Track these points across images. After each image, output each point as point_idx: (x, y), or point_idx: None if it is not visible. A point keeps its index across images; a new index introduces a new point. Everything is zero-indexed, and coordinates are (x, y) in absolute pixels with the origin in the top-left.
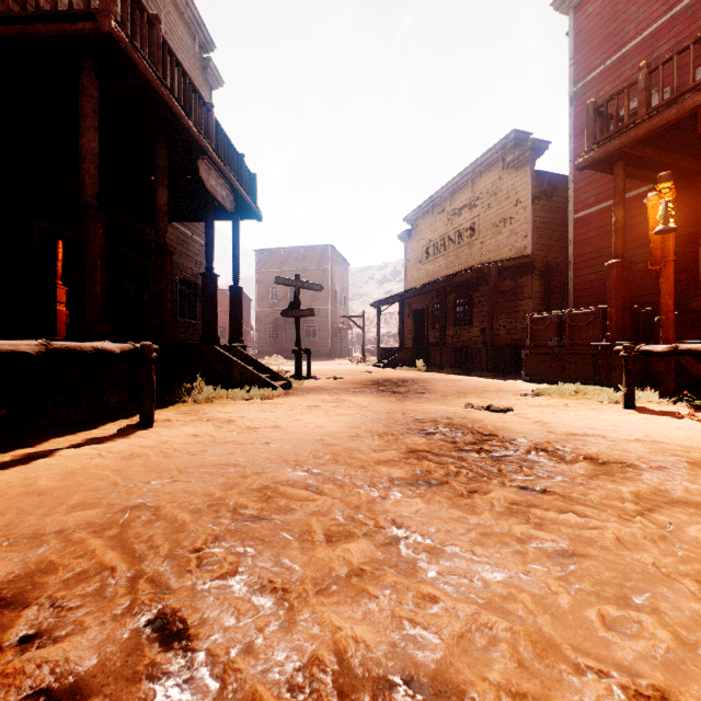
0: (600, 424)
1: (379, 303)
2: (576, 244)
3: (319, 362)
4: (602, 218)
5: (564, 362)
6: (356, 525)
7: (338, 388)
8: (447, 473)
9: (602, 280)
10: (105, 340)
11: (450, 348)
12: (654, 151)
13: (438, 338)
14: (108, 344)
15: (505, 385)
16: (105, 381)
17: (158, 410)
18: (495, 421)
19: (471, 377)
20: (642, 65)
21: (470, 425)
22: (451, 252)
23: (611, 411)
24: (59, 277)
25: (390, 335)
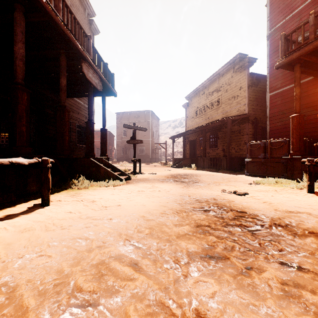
0: (302, 204)
1: (173, 137)
2: (270, 108)
3: (145, 164)
4: (284, 95)
5: (267, 166)
6: (166, 315)
7: (154, 179)
8: (225, 247)
9: (284, 125)
10: (27, 156)
11: (208, 159)
12: (316, 58)
13: (201, 154)
14: (21, 159)
15: (237, 177)
16: (28, 178)
17: (57, 193)
18: (241, 201)
19: (219, 173)
20: (311, 12)
21: (228, 204)
22: (208, 113)
23: (302, 194)
24: None
25: (178, 152)
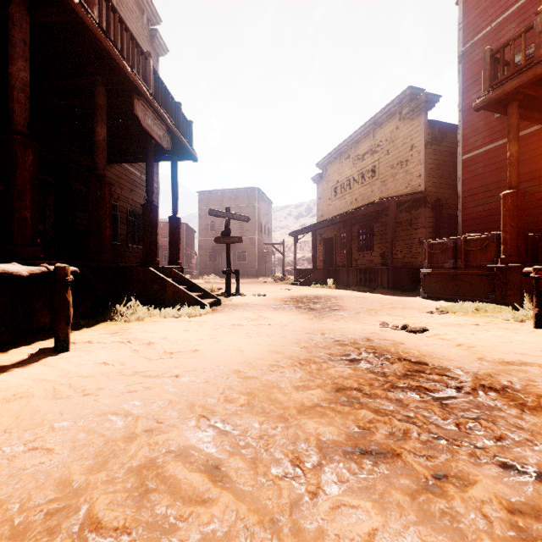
0: (527, 348)
1: (296, 233)
2: (465, 181)
3: (247, 280)
4: (489, 158)
5: (460, 281)
6: None
7: (261, 305)
8: (391, 432)
9: (489, 211)
10: (33, 262)
11: (356, 270)
12: None
13: (344, 261)
14: (14, 266)
15: (407, 301)
16: (35, 302)
17: (87, 329)
18: (416, 343)
19: (375, 294)
20: (539, 9)
21: (393, 349)
22: (355, 190)
23: (526, 331)
24: None
25: (304, 259)
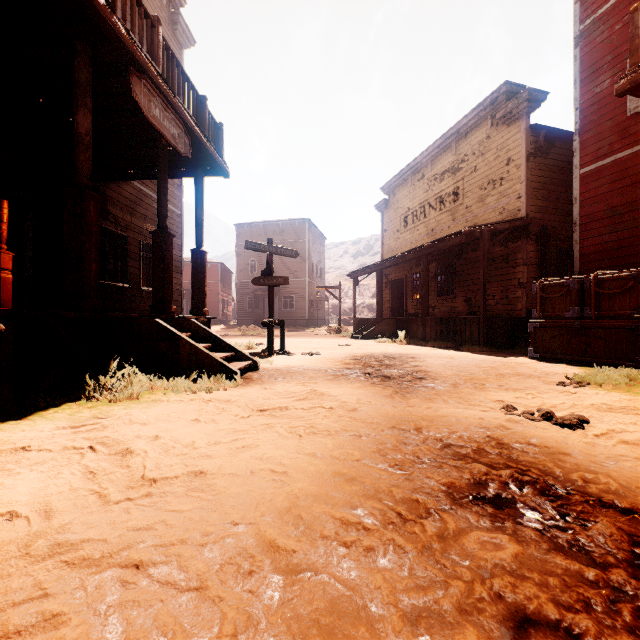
0: None
1: (356, 274)
2: (583, 202)
3: (296, 332)
4: (619, 170)
5: (589, 337)
6: None
7: (315, 370)
8: None
9: (619, 242)
10: None
11: (434, 319)
12: None
13: (417, 309)
14: None
15: (515, 364)
16: None
17: (40, 418)
18: (588, 453)
19: (464, 352)
20: None
21: (559, 471)
22: (432, 219)
23: None
24: (4, 241)
25: (364, 306)
